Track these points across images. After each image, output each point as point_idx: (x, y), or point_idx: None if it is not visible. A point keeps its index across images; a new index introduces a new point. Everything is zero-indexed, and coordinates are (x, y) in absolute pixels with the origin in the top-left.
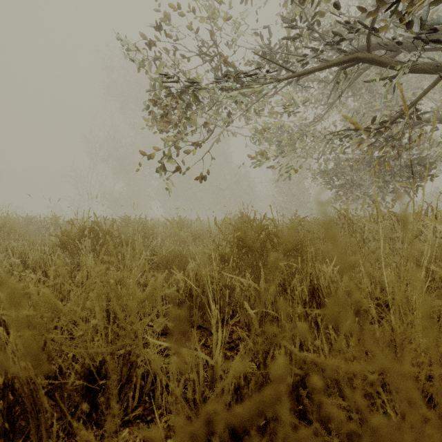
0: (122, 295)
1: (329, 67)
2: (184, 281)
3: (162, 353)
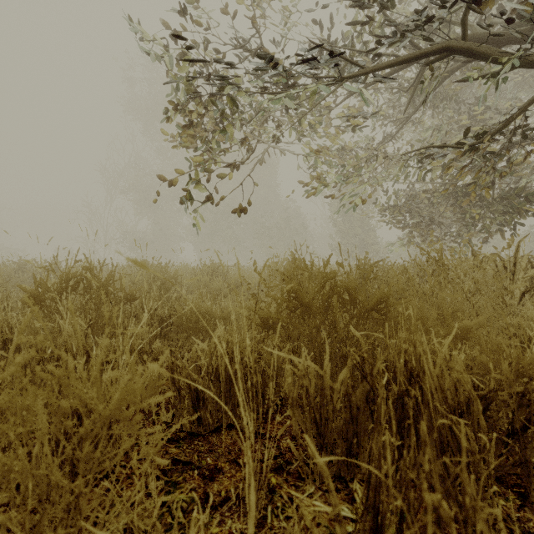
0: (66, 410)
1: (410, 60)
2: (208, 355)
3: (167, 480)
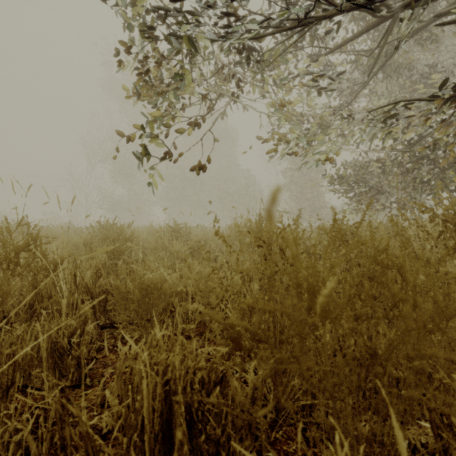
0: None
1: None
2: (139, 373)
3: None
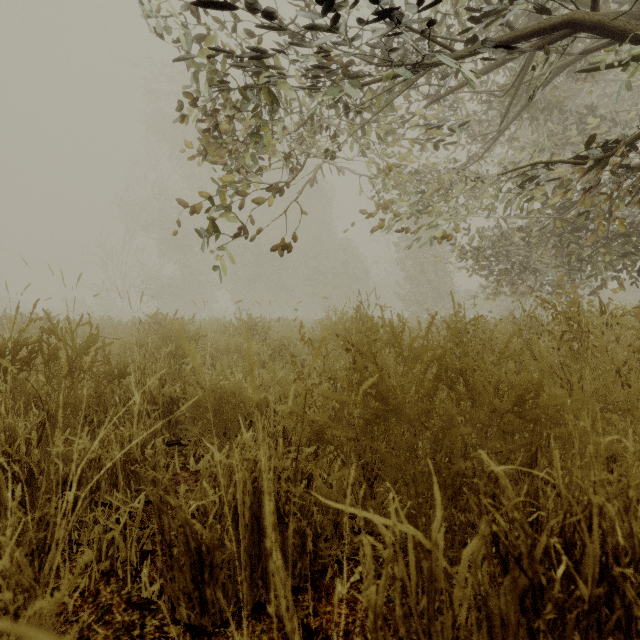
0: None
1: (519, 40)
2: (226, 476)
3: None
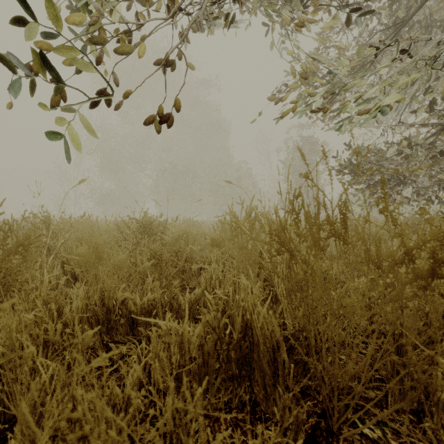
0: None
1: None
2: None
3: None
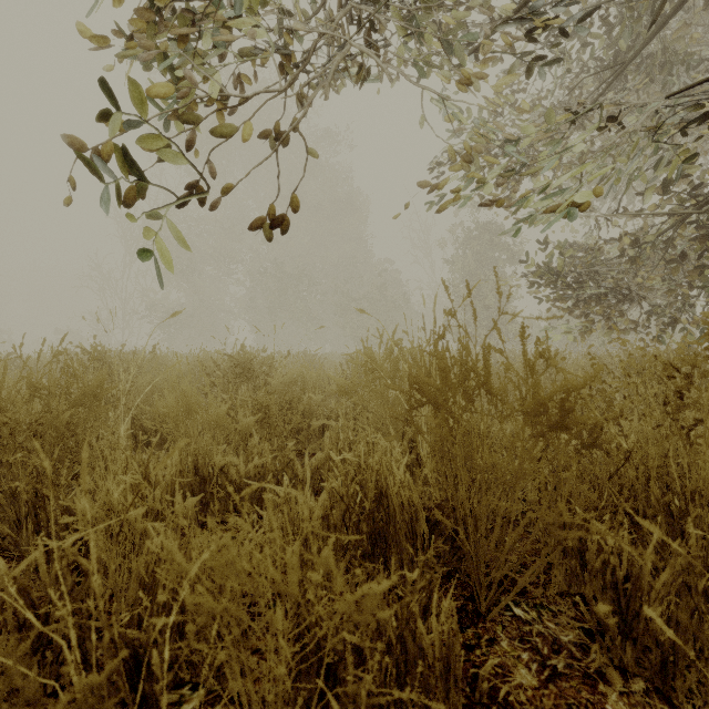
0: None
1: None
2: None
3: None
